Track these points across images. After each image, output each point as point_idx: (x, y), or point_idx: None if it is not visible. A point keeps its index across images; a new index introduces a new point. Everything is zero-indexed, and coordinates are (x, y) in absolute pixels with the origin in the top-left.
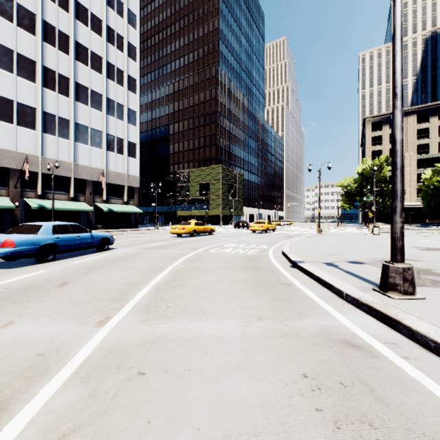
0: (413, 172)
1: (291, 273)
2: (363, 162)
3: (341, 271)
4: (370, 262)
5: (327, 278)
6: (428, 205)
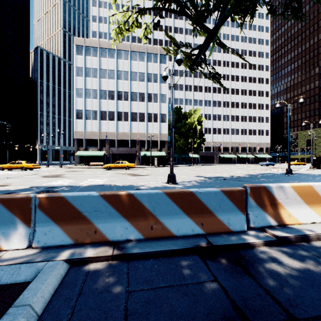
0: None
1: None
2: None
3: None
4: None
5: None
6: None
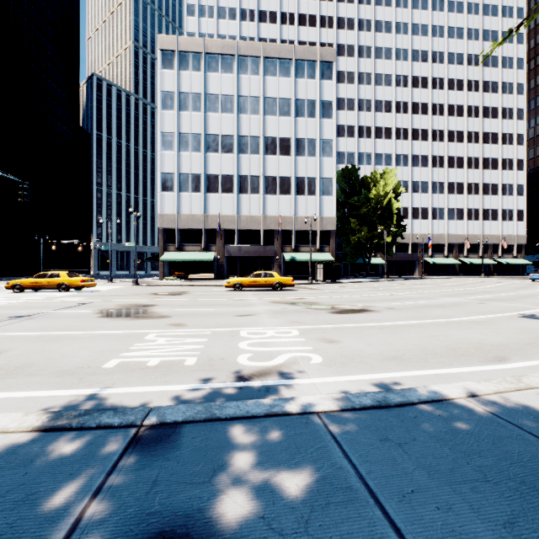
0: None
1: None
2: None
3: None
4: None
5: None
6: None
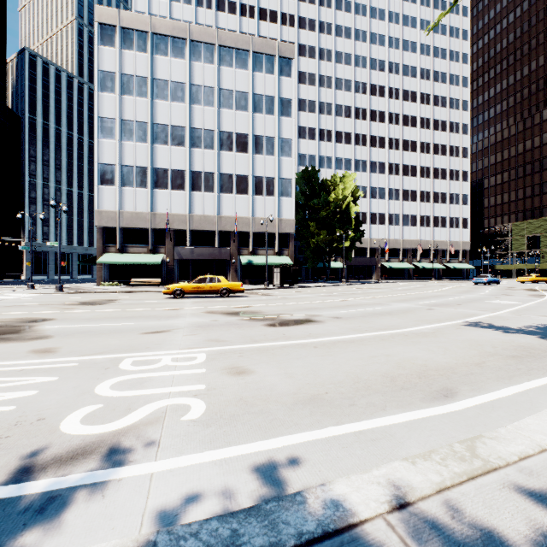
0: None
1: None
2: None
3: None
4: None
5: None
6: None
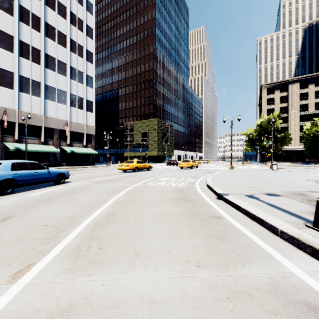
0: (297, 125)
1: (219, 205)
2: (261, 117)
3: (264, 204)
4: (285, 195)
5: (255, 211)
6: (308, 149)
